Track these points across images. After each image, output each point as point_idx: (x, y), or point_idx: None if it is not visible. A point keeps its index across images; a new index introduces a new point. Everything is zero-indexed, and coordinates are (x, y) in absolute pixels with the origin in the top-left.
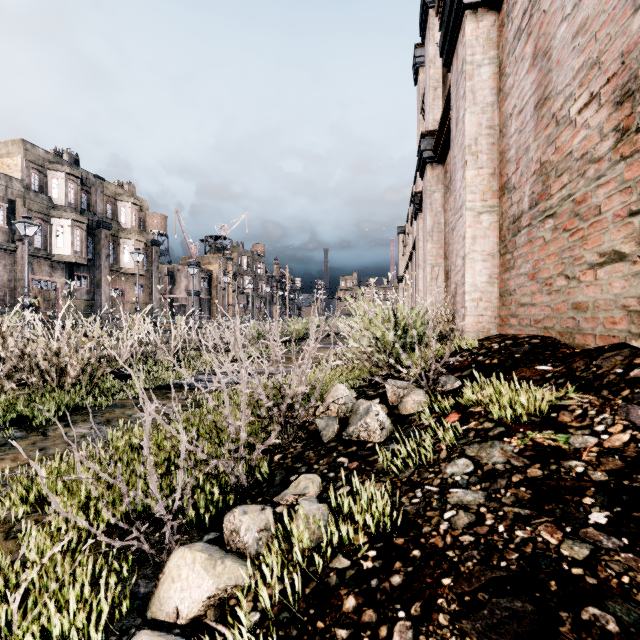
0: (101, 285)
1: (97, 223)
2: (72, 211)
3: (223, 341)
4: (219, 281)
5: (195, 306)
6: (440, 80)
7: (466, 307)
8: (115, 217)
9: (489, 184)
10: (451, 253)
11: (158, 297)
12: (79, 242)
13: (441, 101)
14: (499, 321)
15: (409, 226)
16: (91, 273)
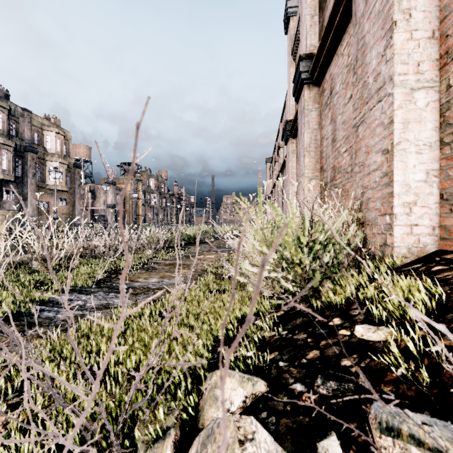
0: (28, 198)
1: (24, 147)
2: (0, 136)
3: (112, 248)
4: (131, 197)
5: (111, 216)
6: (316, 8)
7: (395, 214)
8: (41, 143)
9: (426, 51)
10: (353, 153)
11: (79, 209)
12: (7, 162)
13: (317, 28)
14: (440, 233)
15: (276, 155)
16: (19, 188)
